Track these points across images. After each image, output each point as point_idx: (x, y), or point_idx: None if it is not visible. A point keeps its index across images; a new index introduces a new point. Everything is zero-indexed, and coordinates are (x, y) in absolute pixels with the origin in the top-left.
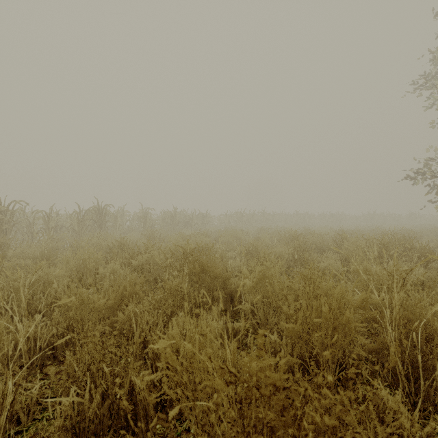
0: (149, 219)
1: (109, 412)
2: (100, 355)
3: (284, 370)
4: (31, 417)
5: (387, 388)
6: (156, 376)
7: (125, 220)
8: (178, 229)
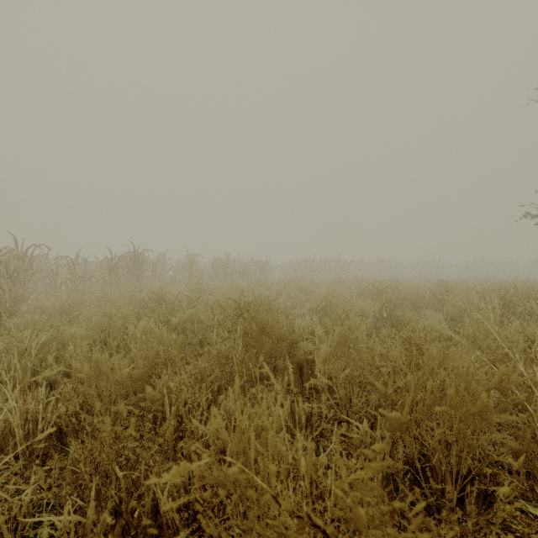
0: (196, 268)
1: (123, 537)
2: (113, 451)
3: (422, 525)
4: (19, 534)
5: (537, 509)
6: (194, 483)
7: (167, 269)
8: (231, 280)
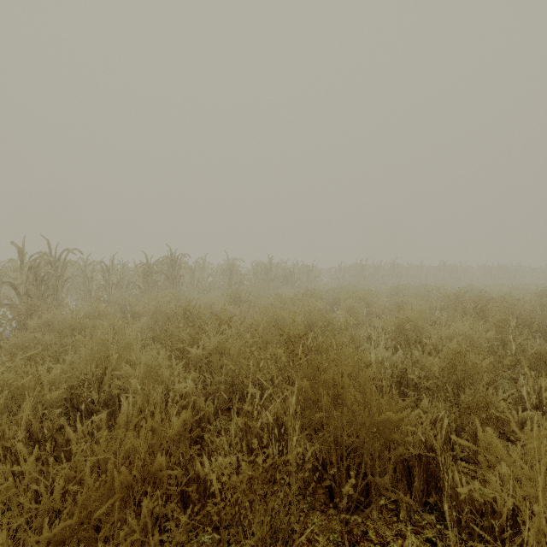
0: (236, 273)
1: None
2: None
3: None
4: None
5: None
6: None
7: (206, 275)
8: (274, 287)
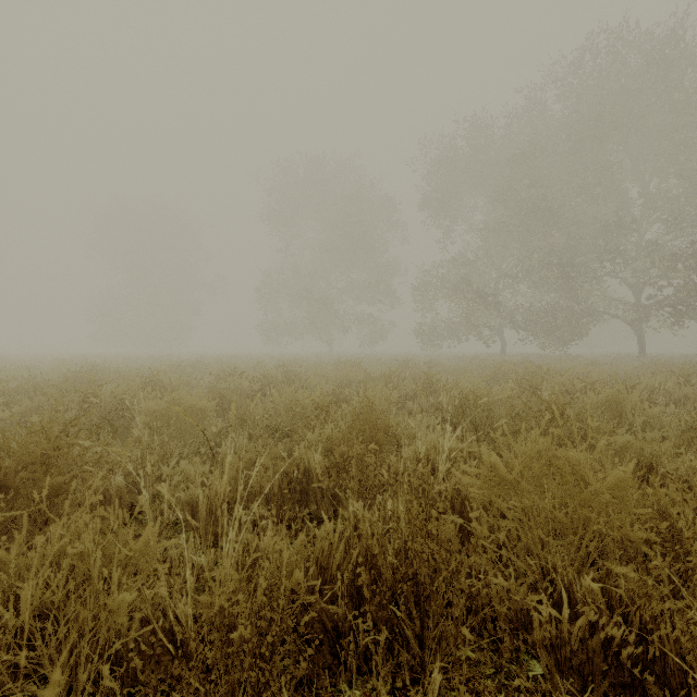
0: None
1: None
2: None
3: None
4: None
5: None
6: None
7: None
8: None
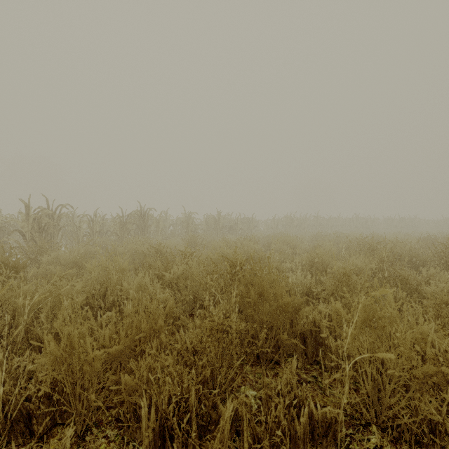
0: (192, 223)
1: None
2: None
3: None
4: None
5: None
6: None
7: (168, 225)
8: (222, 234)
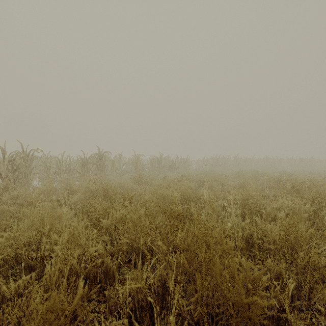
0: (140, 163)
1: None
2: None
3: None
4: None
5: None
6: None
7: (122, 164)
8: (163, 172)
